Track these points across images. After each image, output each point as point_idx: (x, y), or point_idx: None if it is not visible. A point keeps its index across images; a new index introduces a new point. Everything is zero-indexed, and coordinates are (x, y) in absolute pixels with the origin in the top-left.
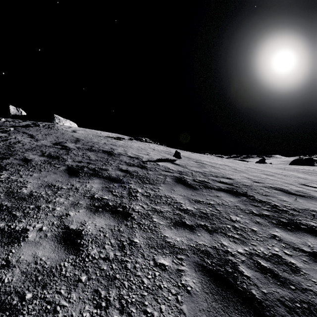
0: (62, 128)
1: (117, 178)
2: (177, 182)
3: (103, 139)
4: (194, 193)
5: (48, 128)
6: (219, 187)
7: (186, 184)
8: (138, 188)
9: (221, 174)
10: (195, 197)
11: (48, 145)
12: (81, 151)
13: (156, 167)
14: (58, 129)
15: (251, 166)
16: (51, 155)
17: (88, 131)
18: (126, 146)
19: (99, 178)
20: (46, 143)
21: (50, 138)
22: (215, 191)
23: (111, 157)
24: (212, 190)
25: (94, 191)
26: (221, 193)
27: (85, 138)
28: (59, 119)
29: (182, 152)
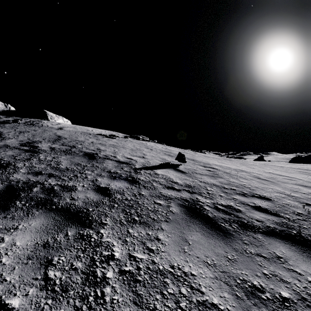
0: (48, 124)
1: (83, 210)
2: (189, 214)
3: (92, 137)
4: (230, 253)
5: (30, 124)
6: (263, 224)
7: (207, 221)
8: (115, 242)
9: (247, 189)
10: (239, 271)
11: (11, 146)
12: (53, 155)
13: (153, 179)
14: (42, 125)
15: (271, 171)
16: (0, 162)
17: (78, 128)
18: (117, 146)
19: (48, 211)
20: (12, 143)
21: (23, 136)
22: (265, 240)
23: (91, 164)
24: (258, 235)
25: (2, 267)
26: (278, 245)
27: (70, 137)
28: (51, 115)
29: (184, 152)
